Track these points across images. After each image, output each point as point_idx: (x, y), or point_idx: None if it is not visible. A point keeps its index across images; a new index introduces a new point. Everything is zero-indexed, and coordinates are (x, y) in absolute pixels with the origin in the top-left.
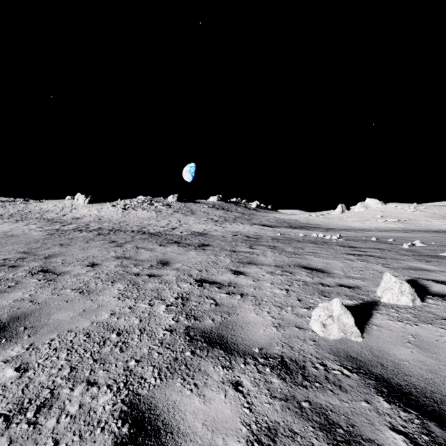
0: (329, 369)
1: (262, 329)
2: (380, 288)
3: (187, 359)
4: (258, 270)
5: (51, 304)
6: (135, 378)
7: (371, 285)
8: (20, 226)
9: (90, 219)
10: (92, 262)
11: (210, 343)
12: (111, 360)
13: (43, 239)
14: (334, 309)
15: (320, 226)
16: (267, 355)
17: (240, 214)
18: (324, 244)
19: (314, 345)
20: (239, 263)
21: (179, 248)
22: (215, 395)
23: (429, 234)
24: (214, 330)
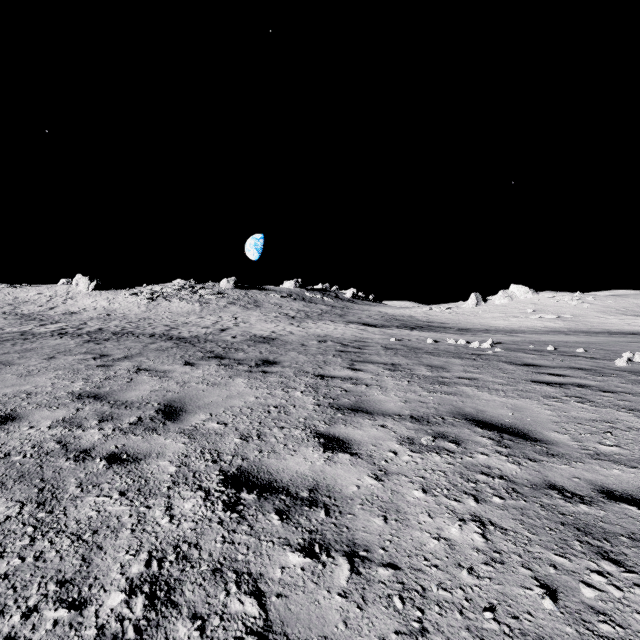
0: None
1: None
2: None
3: None
4: (377, 431)
5: None
6: None
7: None
8: None
9: (92, 314)
10: (10, 411)
11: None
12: None
13: None
14: None
15: (448, 326)
16: None
17: (329, 307)
18: (478, 360)
19: None
20: (333, 409)
21: (219, 370)
22: None
23: (620, 338)
24: None
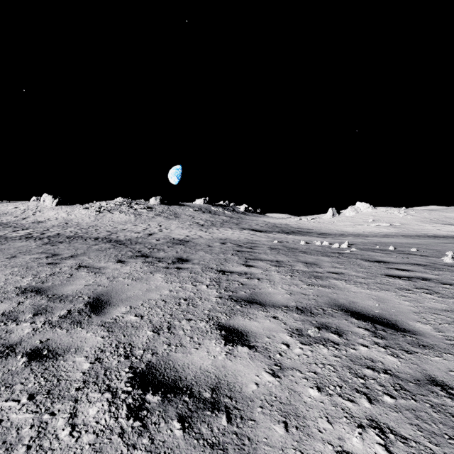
0: None
1: None
2: None
3: None
4: (270, 323)
5: None
6: None
7: None
8: None
9: (54, 223)
10: None
11: None
12: None
13: None
14: None
15: (313, 231)
16: None
17: (228, 218)
18: (341, 258)
19: None
20: (233, 301)
21: (143, 266)
22: None
23: (437, 240)
24: None
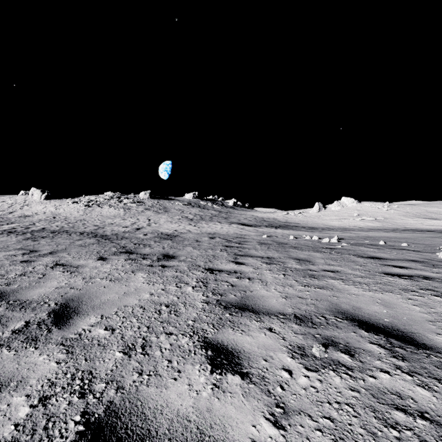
0: None
1: None
2: None
3: None
4: (266, 338)
5: None
6: None
7: None
8: None
9: (42, 217)
10: None
11: None
12: None
13: None
14: None
15: (300, 225)
16: None
17: (217, 212)
18: (333, 253)
19: None
20: (221, 307)
21: (125, 264)
22: None
23: (423, 234)
24: None
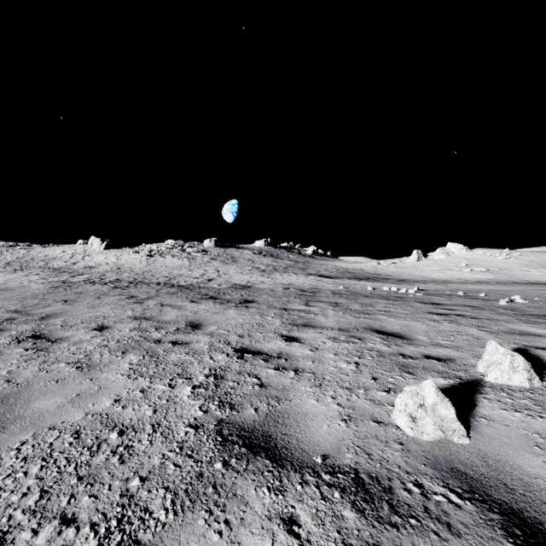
0: (429, 493)
1: (325, 425)
2: (483, 361)
3: (216, 475)
4: (316, 334)
5: (35, 386)
6: (136, 510)
7: (468, 356)
8: (18, 277)
9: (106, 268)
10: (101, 324)
11: (251, 447)
12: (104, 478)
13: (44, 293)
14: (427, 396)
15: (392, 277)
16: (334, 469)
17: (293, 262)
18: (399, 301)
19: (402, 450)
20: (292, 325)
21: (215, 305)
22: (257, 543)
23: (528, 287)
24: (257, 426)
